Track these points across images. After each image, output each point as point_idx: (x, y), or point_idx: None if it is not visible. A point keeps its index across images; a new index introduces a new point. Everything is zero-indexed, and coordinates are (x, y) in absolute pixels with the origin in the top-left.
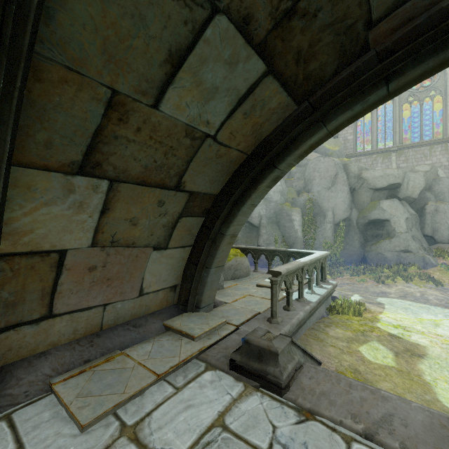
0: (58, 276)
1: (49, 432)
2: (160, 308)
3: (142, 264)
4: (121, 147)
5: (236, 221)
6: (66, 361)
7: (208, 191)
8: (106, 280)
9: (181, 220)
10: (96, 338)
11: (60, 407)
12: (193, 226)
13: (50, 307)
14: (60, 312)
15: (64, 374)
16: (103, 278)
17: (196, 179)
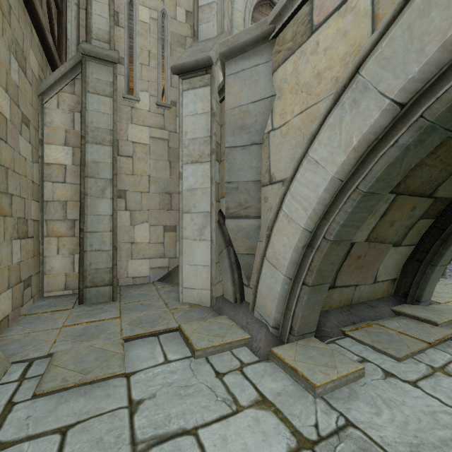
0: (344, 260)
1: (374, 356)
2: (382, 296)
3: (382, 257)
4: (418, 171)
5: None
6: (342, 320)
7: (449, 195)
8: (361, 267)
9: (418, 222)
10: (350, 309)
11: (364, 345)
12: (423, 227)
13: (334, 281)
14: (337, 285)
15: (346, 327)
16: (360, 265)
17: (447, 187)
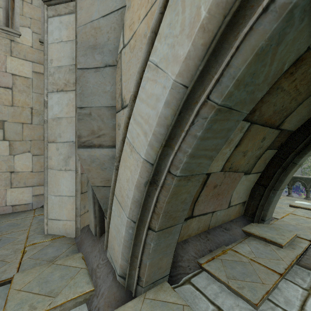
0: (201, 190)
1: (229, 302)
2: (235, 217)
3: (235, 184)
4: (274, 96)
5: (309, 152)
6: (199, 249)
7: (291, 128)
8: (217, 195)
9: (265, 152)
10: (208, 234)
11: (219, 283)
12: (268, 157)
13: (192, 211)
14: (195, 215)
15: (203, 258)
16: (216, 193)
17: (292, 119)
